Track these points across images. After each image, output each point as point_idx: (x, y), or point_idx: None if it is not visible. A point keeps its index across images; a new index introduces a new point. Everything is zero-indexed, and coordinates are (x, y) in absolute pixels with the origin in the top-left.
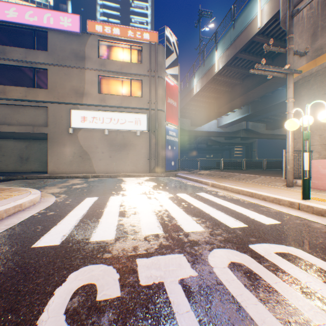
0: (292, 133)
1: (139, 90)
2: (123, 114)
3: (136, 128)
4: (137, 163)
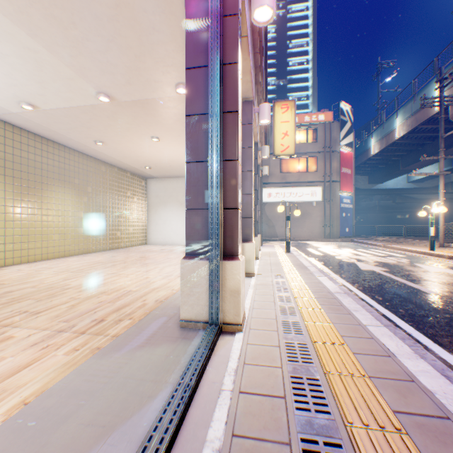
0: (441, 213)
1: (313, 165)
2: (300, 188)
3: (311, 199)
4: (312, 229)
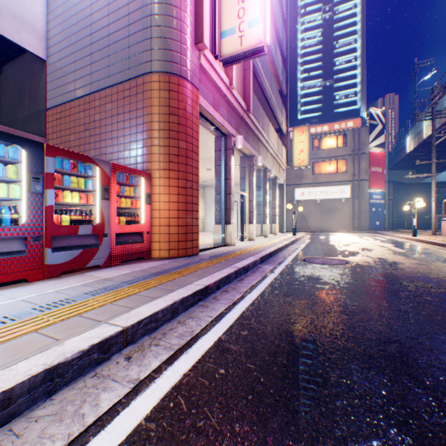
0: (433, 207)
1: (343, 166)
2: (330, 187)
3: (340, 197)
4: (341, 223)
